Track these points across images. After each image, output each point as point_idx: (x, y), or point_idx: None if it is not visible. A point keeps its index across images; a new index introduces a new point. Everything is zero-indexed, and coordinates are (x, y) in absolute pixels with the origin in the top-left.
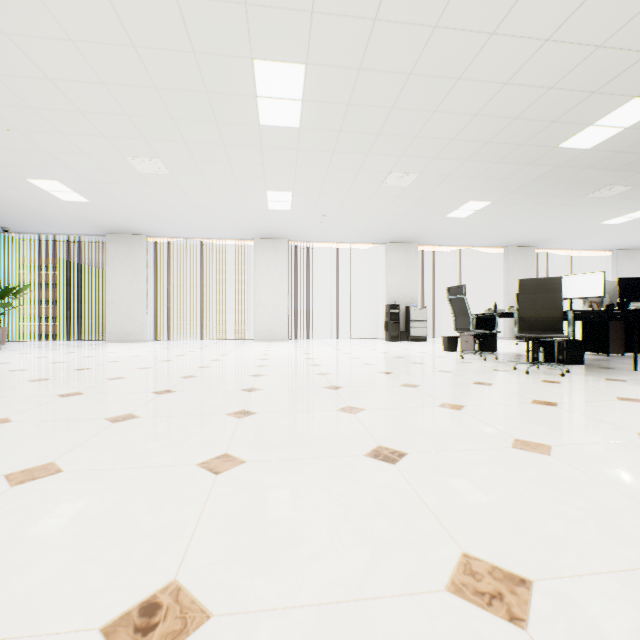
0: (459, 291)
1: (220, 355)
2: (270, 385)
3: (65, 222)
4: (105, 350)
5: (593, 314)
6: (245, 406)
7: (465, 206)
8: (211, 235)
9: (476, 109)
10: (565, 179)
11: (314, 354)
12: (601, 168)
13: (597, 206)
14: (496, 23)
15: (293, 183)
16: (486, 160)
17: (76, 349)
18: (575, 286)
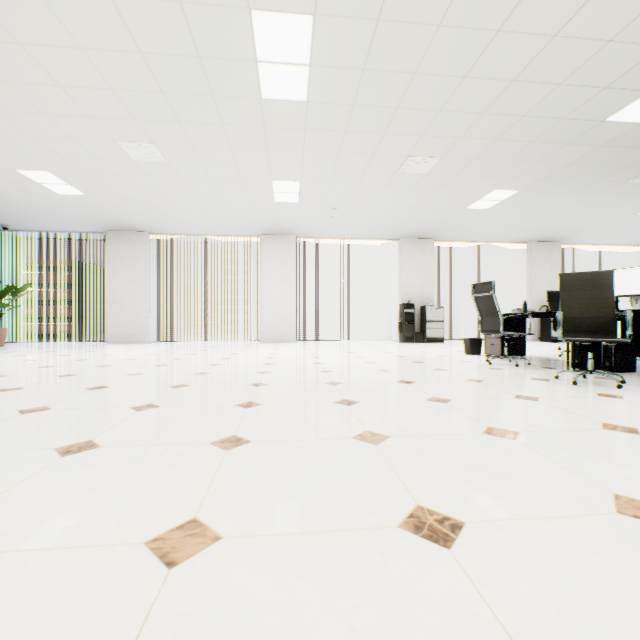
0: (486, 288)
1: (222, 359)
2: (271, 398)
3: (64, 218)
4: (102, 352)
5: None
6: (237, 430)
7: (489, 196)
8: (216, 231)
9: (514, 72)
10: (607, 161)
11: (323, 358)
12: None
13: (638, 194)
14: None
15: (300, 171)
16: (519, 139)
17: (73, 351)
18: (624, 282)
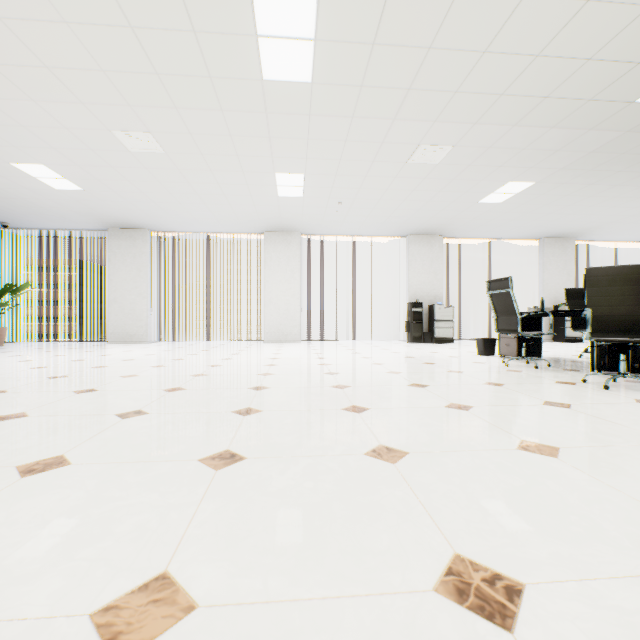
0: (503, 285)
1: (222, 359)
2: (272, 404)
3: (63, 215)
4: (101, 352)
5: None
6: (231, 443)
7: (503, 188)
8: (218, 228)
9: (540, 45)
10: (632, 149)
11: (329, 358)
12: None
13: None
14: None
15: (305, 162)
16: (539, 124)
17: (71, 351)
18: None
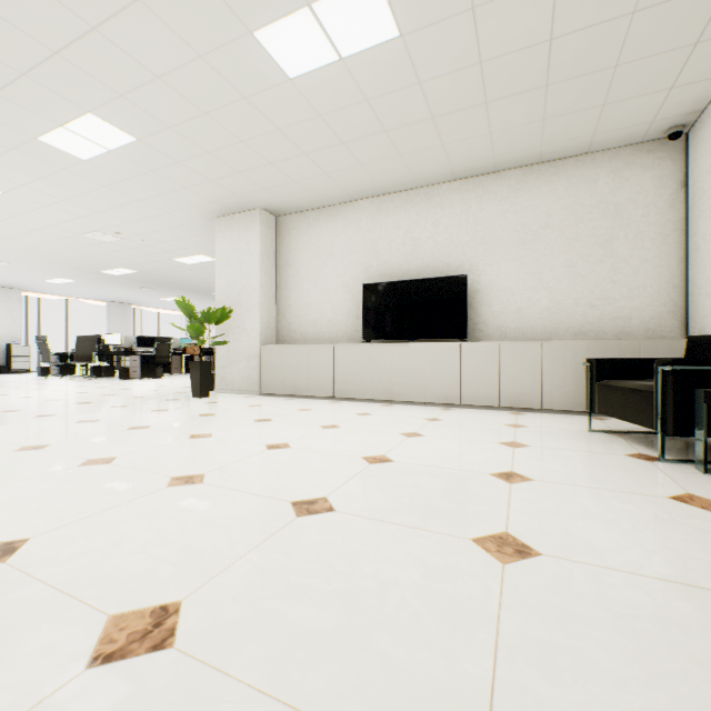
0: (44, 339)
1: None
2: None
3: None
4: None
5: (109, 353)
6: None
7: (58, 279)
8: None
9: (44, 255)
10: (117, 281)
11: None
12: (132, 281)
13: (149, 293)
14: (41, 244)
15: None
16: (61, 268)
17: None
18: (112, 339)
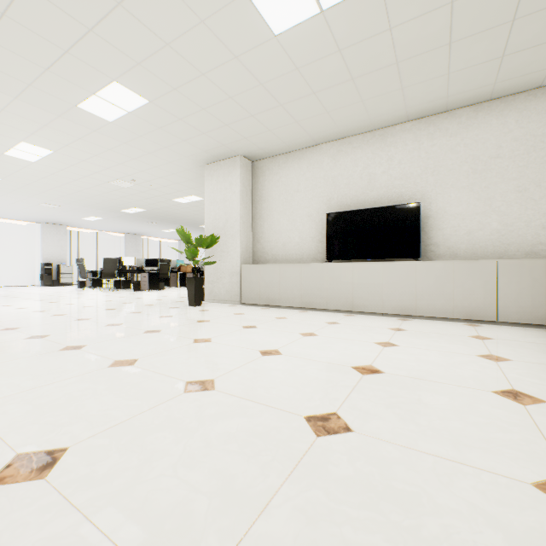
0: (82, 261)
1: None
2: None
3: None
4: None
5: (126, 271)
6: None
7: (91, 217)
8: None
9: (82, 199)
10: (132, 218)
11: None
12: (142, 218)
13: (153, 226)
14: (80, 190)
15: None
16: (93, 208)
17: None
18: (128, 261)
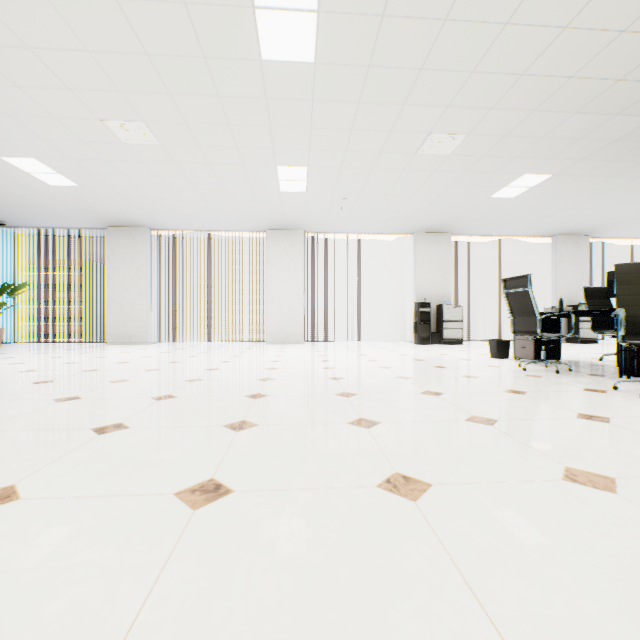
0: (521, 283)
1: (221, 362)
2: (270, 416)
3: (60, 213)
4: (97, 354)
5: None
6: (217, 469)
7: (517, 181)
8: (219, 226)
9: (569, 15)
10: None
11: (333, 361)
12: None
13: None
14: None
15: (308, 154)
16: (561, 109)
17: (67, 353)
18: None
